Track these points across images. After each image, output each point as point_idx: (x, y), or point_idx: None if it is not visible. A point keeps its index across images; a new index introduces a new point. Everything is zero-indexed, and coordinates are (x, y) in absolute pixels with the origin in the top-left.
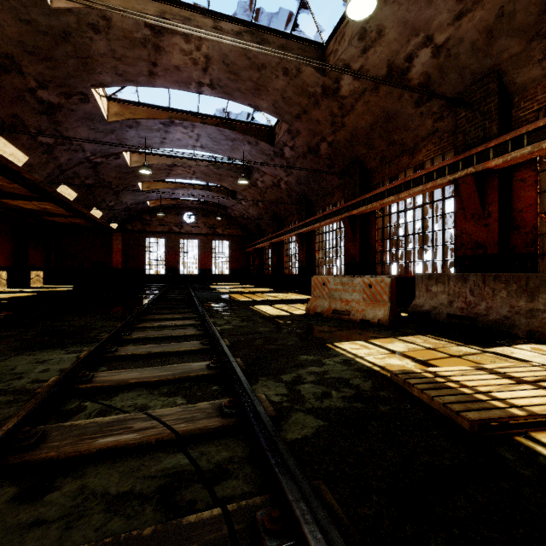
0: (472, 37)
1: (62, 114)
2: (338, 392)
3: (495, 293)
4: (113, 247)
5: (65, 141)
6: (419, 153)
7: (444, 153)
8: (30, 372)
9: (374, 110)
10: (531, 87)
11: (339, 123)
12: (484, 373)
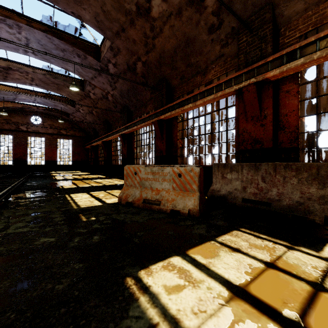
0: None
1: None
2: None
3: (286, 181)
4: None
5: None
6: (209, 73)
7: (227, 73)
8: None
9: (178, 34)
10: (294, 19)
11: (151, 44)
12: None
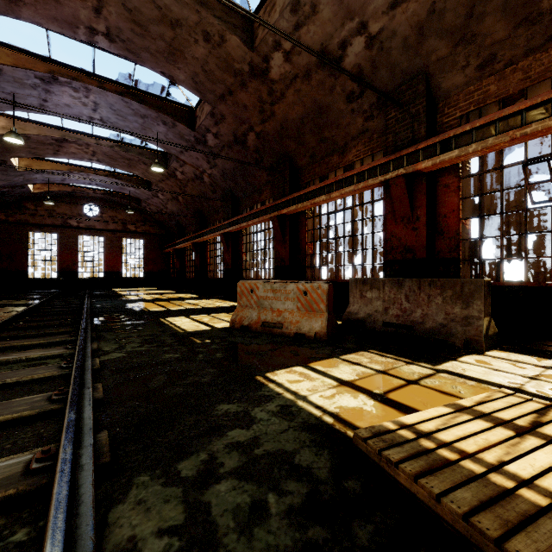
0: (404, 31)
1: None
2: (279, 495)
3: (430, 300)
4: None
5: None
6: (349, 152)
7: (373, 155)
8: None
9: (306, 101)
10: (454, 94)
11: (269, 111)
12: (469, 418)
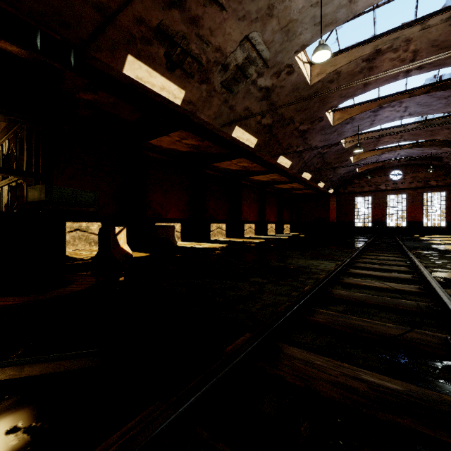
0: None
1: (308, 133)
2: None
3: None
4: (329, 207)
5: (308, 147)
6: None
7: None
8: (320, 265)
9: None
10: None
11: None
12: None
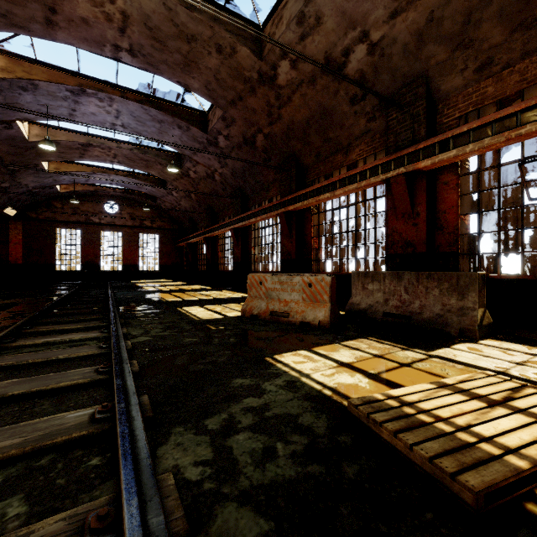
0: (404, 38)
1: None
2: (285, 443)
3: (428, 292)
4: (9, 238)
5: None
6: (352, 152)
7: (375, 154)
8: None
9: (311, 104)
10: (453, 95)
11: (276, 114)
12: (449, 392)
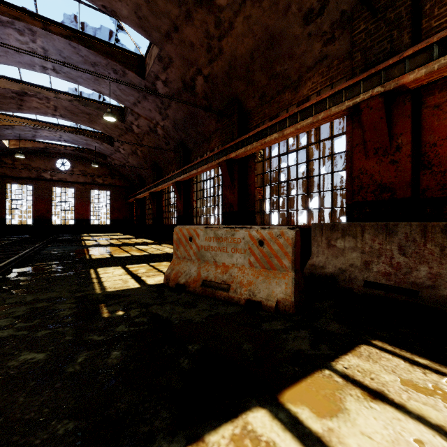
0: None
1: None
2: None
3: (445, 253)
4: None
5: None
6: (303, 86)
7: (332, 85)
8: None
9: (256, 30)
10: None
11: (216, 48)
12: None
